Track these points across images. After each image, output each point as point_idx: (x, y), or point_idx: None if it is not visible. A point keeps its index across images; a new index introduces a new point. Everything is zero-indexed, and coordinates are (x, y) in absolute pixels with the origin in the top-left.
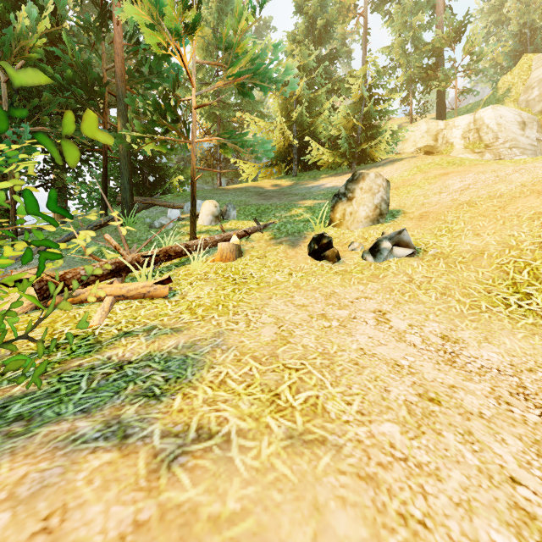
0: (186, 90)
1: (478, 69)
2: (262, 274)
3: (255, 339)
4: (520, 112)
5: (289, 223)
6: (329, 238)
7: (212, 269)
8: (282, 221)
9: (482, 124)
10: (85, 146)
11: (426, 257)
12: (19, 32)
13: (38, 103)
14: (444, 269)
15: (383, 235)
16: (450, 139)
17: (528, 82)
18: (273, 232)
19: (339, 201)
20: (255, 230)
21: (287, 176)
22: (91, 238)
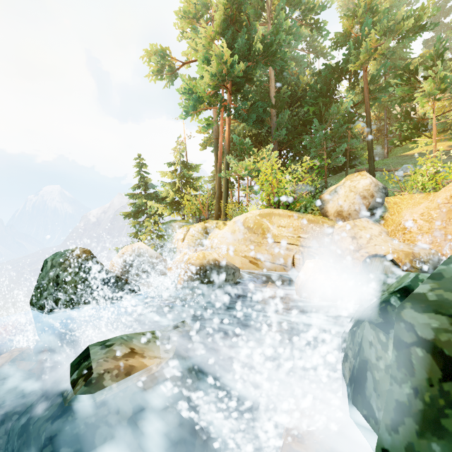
0: None
1: None
2: None
3: None
4: None
5: None
6: None
7: None
8: None
9: None
10: None
11: None
12: (341, 111)
13: (331, 135)
14: None
15: None
16: None
17: None
18: None
19: None
20: None
21: None
22: None
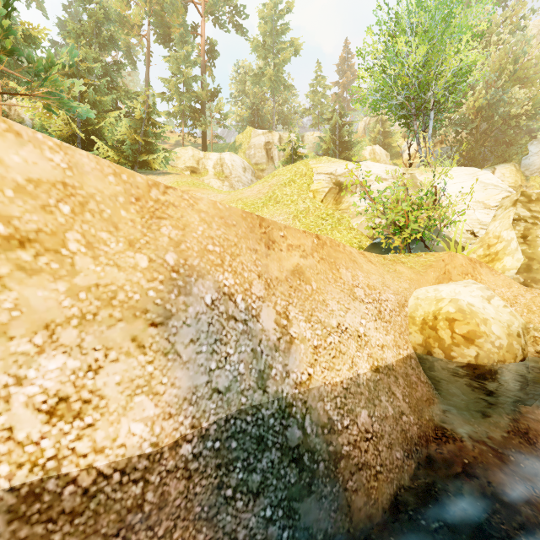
0: None
1: (225, 125)
2: None
3: None
4: (244, 161)
5: None
6: None
7: None
8: None
9: (224, 162)
10: None
11: None
12: None
13: None
14: None
15: None
16: (207, 166)
17: (250, 144)
18: None
19: None
20: None
21: None
22: None
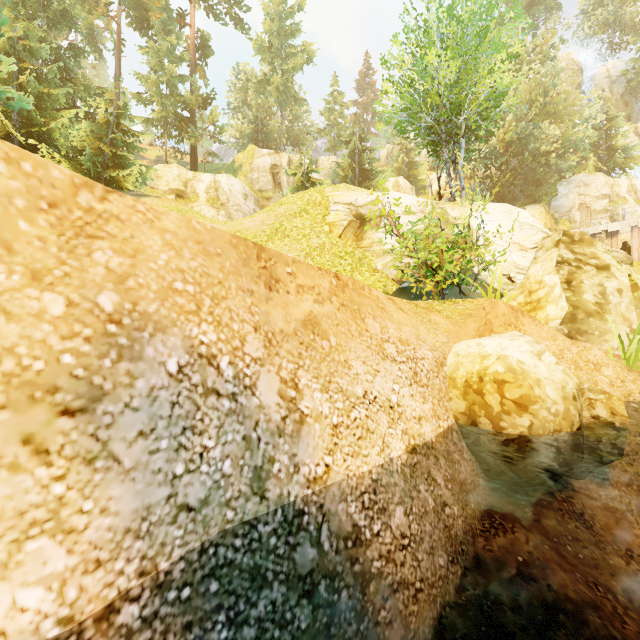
0: None
1: (221, 140)
2: None
3: None
4: (245, 186)
5: None
6: None
7: None
8: None
9: (220, 186)
10: None
11: None
12: None
13: None
14: None
15: None
16: (197, 190)
17: (252, 165)
18: None
19: None
20: None
21: None
22: None
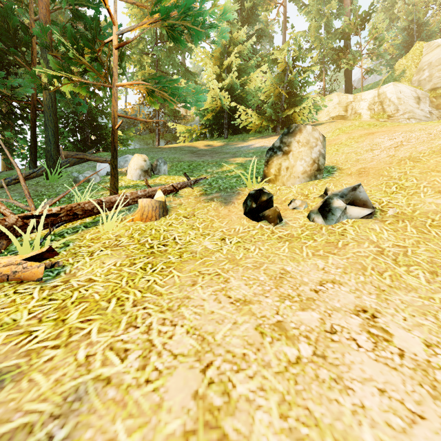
0: (127, 57)
1: (380, 53)
2: (188, 239)
3: (146, 426)
4: (415, 89)
5: (220, 179)
6: (269, 194)
7: (128, 232)
8: (213, 176)
9: (385, 97)
10: (26, 105)
11: (387, 219)
12: None
13: None
14: (416, 235)
15: (326, 191)
16: (358, 110)
17: (419, 65)
18: (204, 187)
19: (273, 155)
20: (185, 185)
21: (219, 138)
22: (5, 192)
